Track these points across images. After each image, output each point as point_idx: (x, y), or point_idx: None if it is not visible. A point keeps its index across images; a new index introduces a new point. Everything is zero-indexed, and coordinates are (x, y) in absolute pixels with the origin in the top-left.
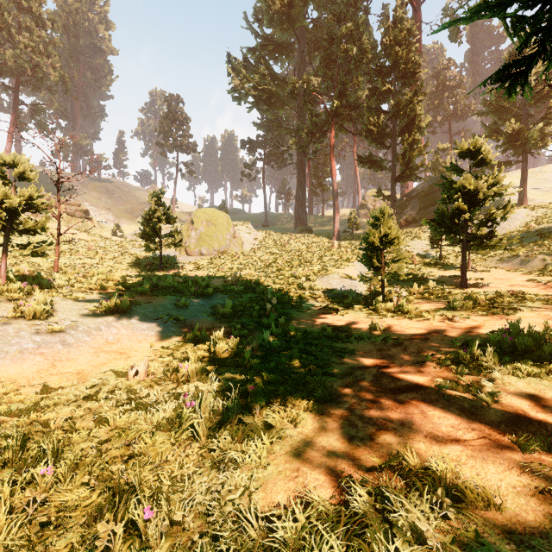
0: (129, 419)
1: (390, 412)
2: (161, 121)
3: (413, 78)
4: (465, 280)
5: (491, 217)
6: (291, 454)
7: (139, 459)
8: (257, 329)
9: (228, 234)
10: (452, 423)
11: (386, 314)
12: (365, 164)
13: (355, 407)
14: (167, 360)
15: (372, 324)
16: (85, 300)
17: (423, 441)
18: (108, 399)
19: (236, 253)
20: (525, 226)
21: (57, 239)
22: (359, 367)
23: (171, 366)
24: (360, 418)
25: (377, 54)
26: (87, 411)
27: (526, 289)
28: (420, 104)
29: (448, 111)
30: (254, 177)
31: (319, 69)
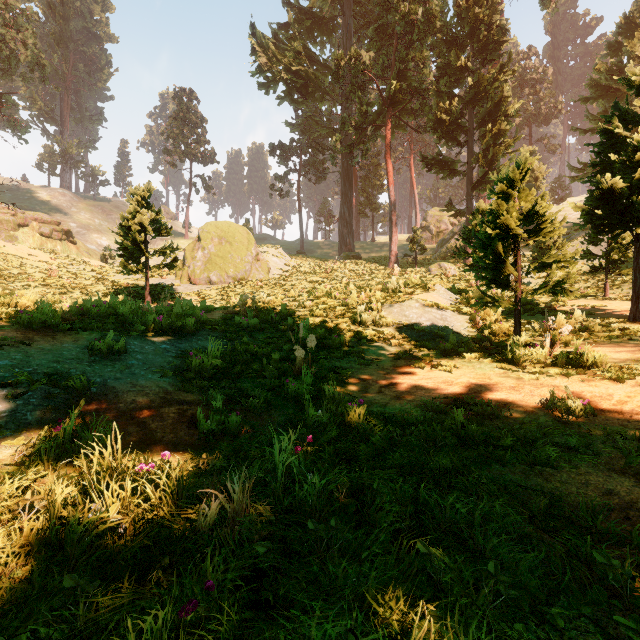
0: None
1: None
2: (170, 122)
3: (497, 51)
4: None
5: None
6: None
7: None
8: (271, 408)
9: (249, 255)
10: None
11: (543, 369)
12: (431, 167)
13: None
14: None
15: (550, 396)
16: None
17: None
18: None
19: (259, 281)
20: None
21: None
22: None
23: None
24: None
25: (448, 22)
26: None
27: None
28: (507, 85)
29: (529, 111)
30: (287, 191)
31: (370, 47)
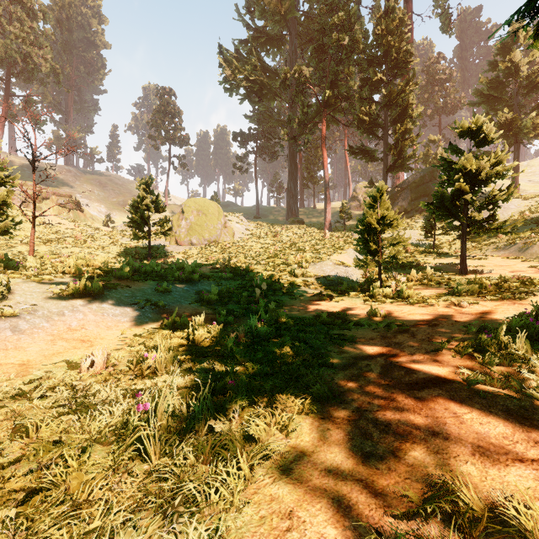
0: (59, 427)
1: (413, 416)
2: (154, 114)
3: (405, 68)
4: (465, 266)
5: (493, 199)
6: (280, 485)
7: (49, 494)
8: (245, 316)
9: (219, 223)
10: (502, 431)
11: (385, 300)
12: (356, 155)
13: (365, 408)
14: (136, 349)
15: (371, 310)
16: (52, 283)
17: (471, 461)
18: (46, 398)
19: (227, 242)
20: (519, 215)
21: (32, 221)
22: (362, 357)
23: (134, 356)
24: (375, 425)
25: (369, 45)
26: (10, 415)
27: (531, 275)
28: (412, 94)
29: (438, 105)
30: (246, 169)
31: (311, 60)
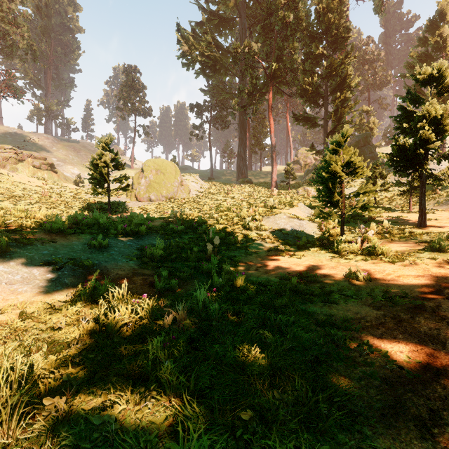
0: None
1: None
2: (121, 88)
3: (344, 43)
4: (424, 219)
5: None
6: None
7: None
8: (193, 278)
9: (176, 181)
10: None
11: (354, 256)
12: (299, 121)
13: None
14: None
15: (349, 271)
16: None
17: None
18: None
19: (183, 199)
20: None
21: None
22: (401, 380)
23: None
24: None
25: (310, 23)
26: None
27: None
28: (350, 66)
29: (368, 81)
30: (202, 136)
31: (258, 39)
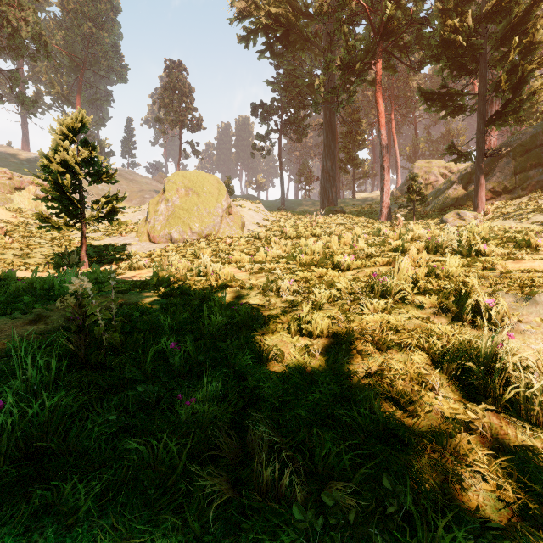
0: None
1: None
2: (161, 92)
3: None
4: None
5: None
6: None
7: None
8: None
9: (219, 207)
10: None
11: None
12: (431, 105)
13: None
14: None
15: None
16: None
17: None
18: None
19: (230, 237)
20: None
21: None
22: None
23: None
24: None
25: None
26: None
27: None
28: None
29: None
30: (268, 150)
31: None
